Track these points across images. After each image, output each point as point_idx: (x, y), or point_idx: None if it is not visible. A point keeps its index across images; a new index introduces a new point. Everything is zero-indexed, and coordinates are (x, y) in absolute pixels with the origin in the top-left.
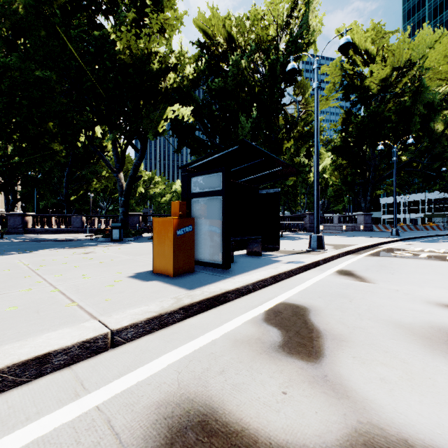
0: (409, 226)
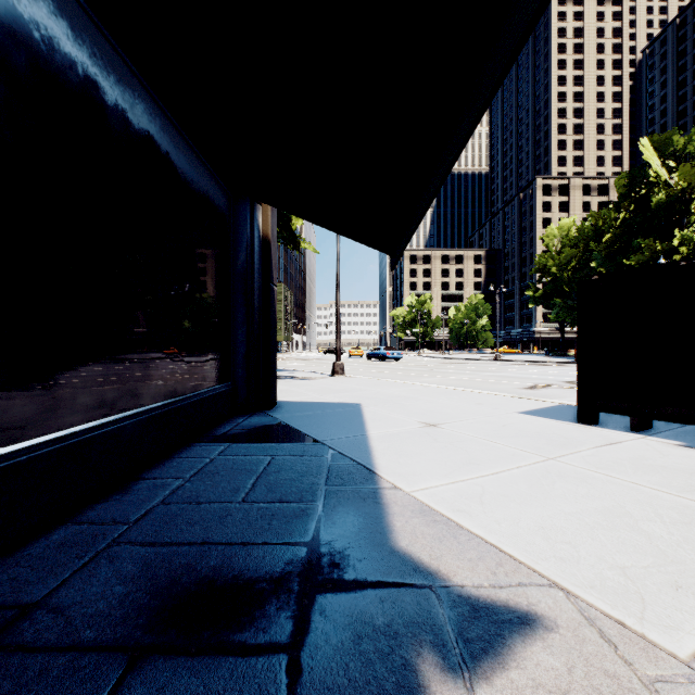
0: None
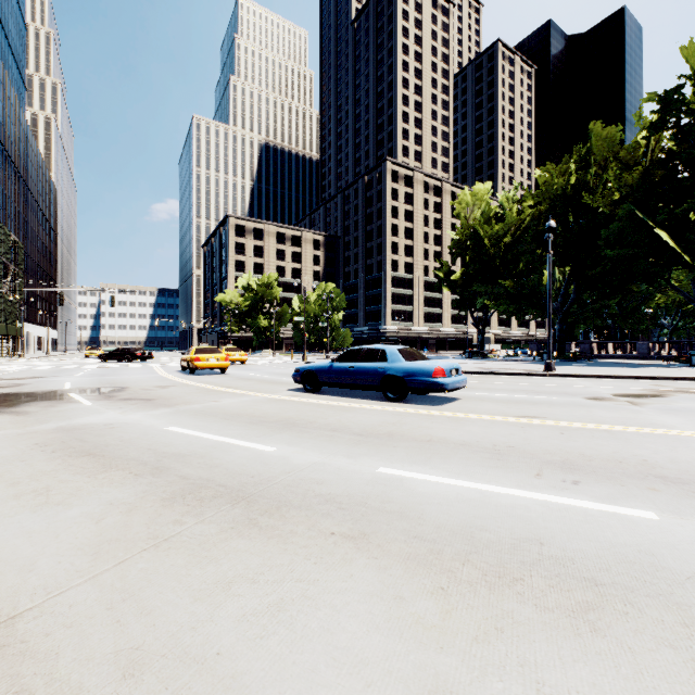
0: None
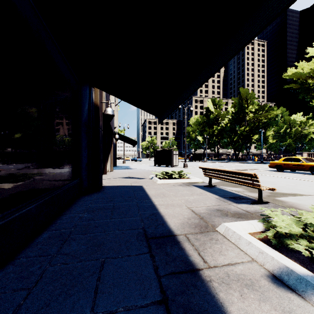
0: None
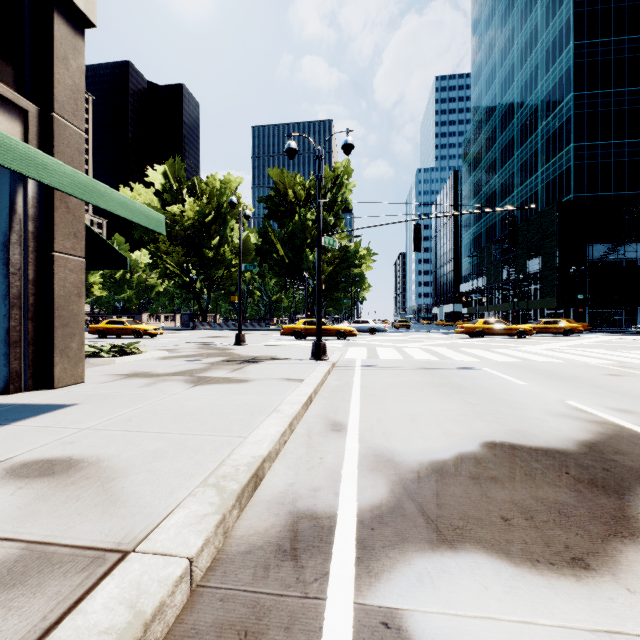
0: (228, 324)
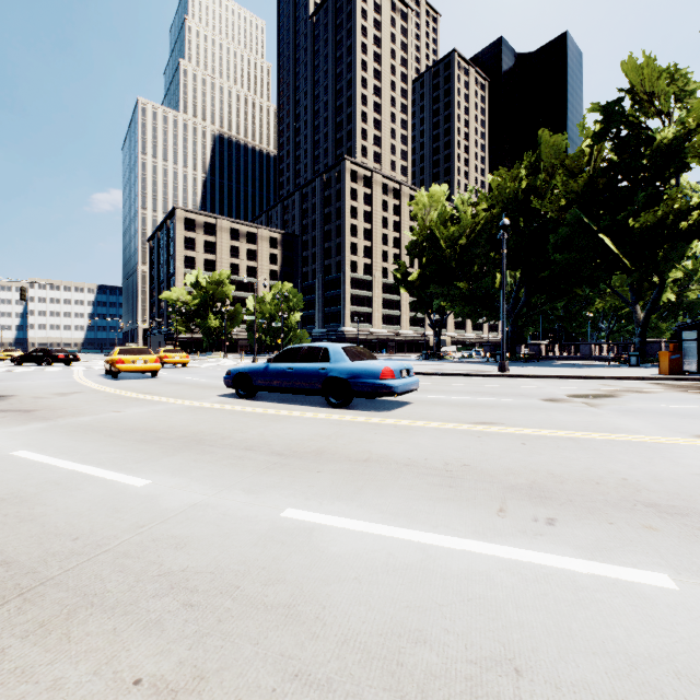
0: None
